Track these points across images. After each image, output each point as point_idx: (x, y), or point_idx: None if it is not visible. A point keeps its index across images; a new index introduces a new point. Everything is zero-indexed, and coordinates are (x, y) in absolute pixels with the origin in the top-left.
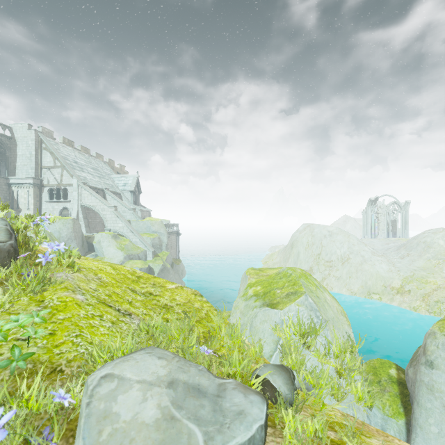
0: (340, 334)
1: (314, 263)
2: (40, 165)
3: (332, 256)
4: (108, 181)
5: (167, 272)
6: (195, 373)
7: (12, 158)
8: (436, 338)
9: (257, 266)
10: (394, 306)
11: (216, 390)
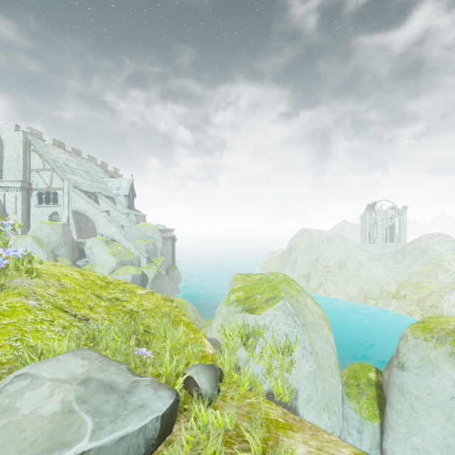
0: (319, 338)
1: (312, 268)
2: (29, 168)
3: (329, 261)
4: (100, 184)
5: (161, 279)
6: (114, 371)
7: None
8: (407, 341)
9: (255, 272)
10: (390, 311)
11: (128, 387)
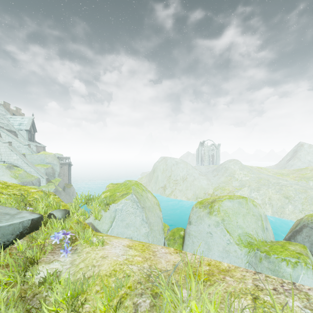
0: (152, 215)
1: (167, 182)
2: None
3: (177, 177)
4: (2, 120)
5: (59, 194)
6: (9, 209)
7: None
8: (193, 210)
9: None
10: None
11: (16, 213)
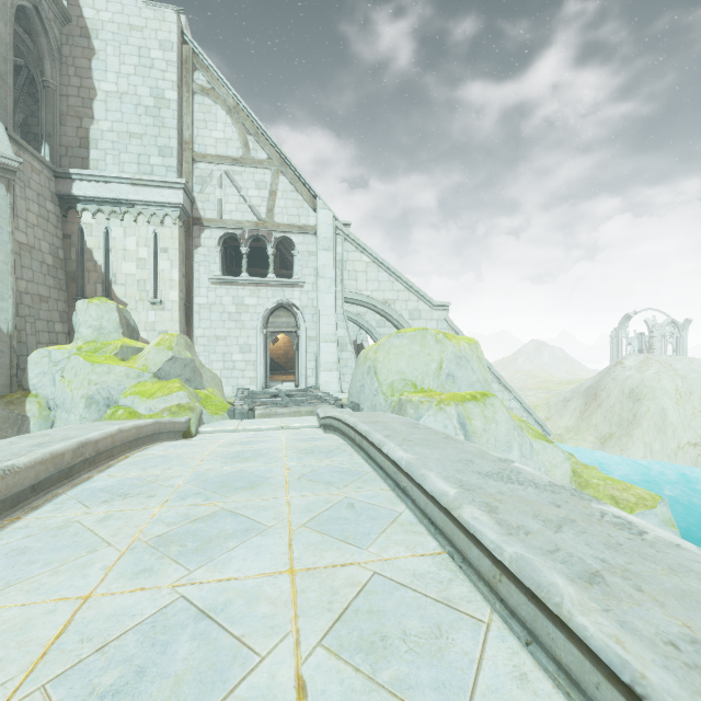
0: None
1: None
2: (189, 148)
3: None
4: None
5: None
6: None
7: (68, 100)
8: None
9: None
10: None
11: None
